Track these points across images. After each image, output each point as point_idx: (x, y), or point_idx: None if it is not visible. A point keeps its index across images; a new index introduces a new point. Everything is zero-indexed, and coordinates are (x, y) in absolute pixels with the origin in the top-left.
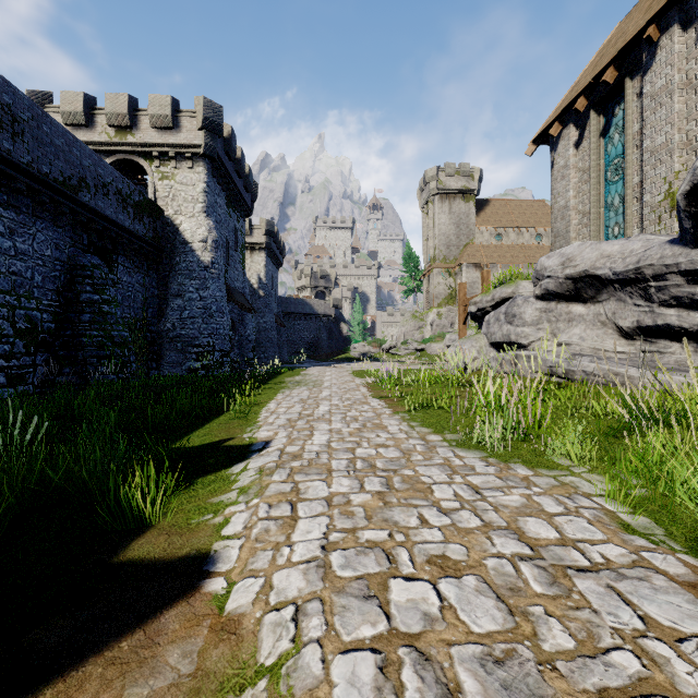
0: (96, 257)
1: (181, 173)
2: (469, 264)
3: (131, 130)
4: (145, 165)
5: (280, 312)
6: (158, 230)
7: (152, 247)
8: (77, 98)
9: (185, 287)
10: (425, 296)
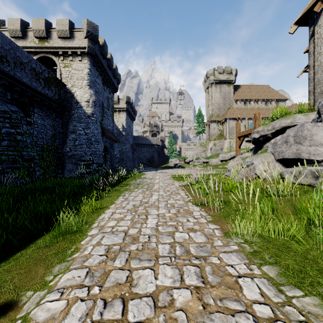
0: (14, 106)
1: (75, 64)
2: (230, 118)
3: (47, 39)
4: (55, 59)
5: (134, 143)
6: (62, 95)
7: (57, 104)
8: (17, 22)
9: (77, 127)
10: (207, 135)
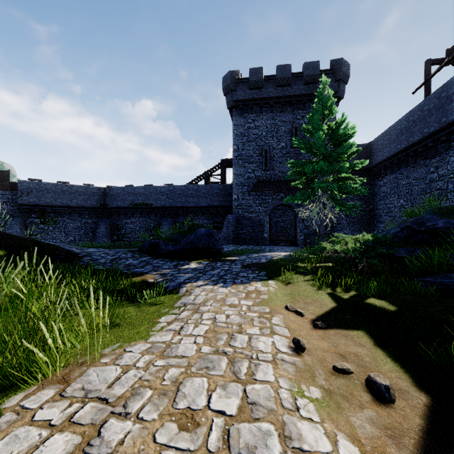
0: None
1: None
2: None
3: None
4: None
5: None
6: None
7: None
8: None
9: None
10: None
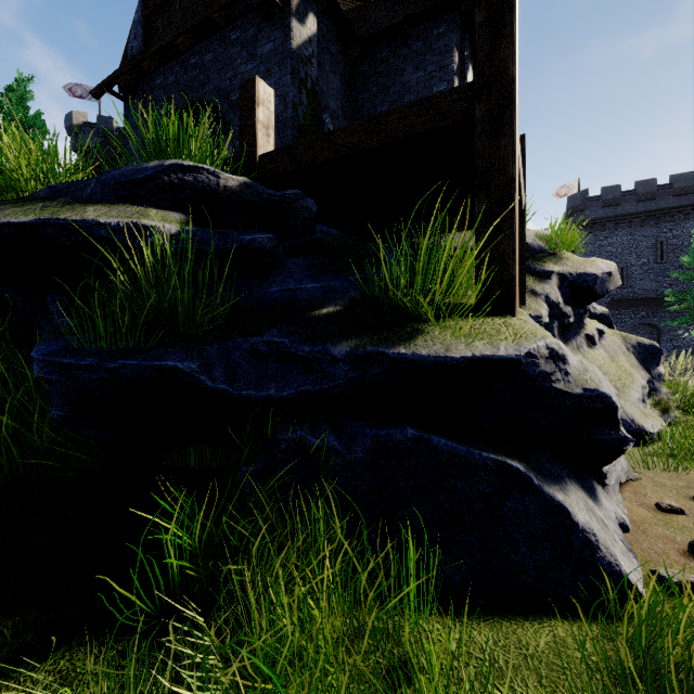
0: None
1: None
2: None
3: None
4: None
5: None
6: None
7: None
8: None
9: None
10: None
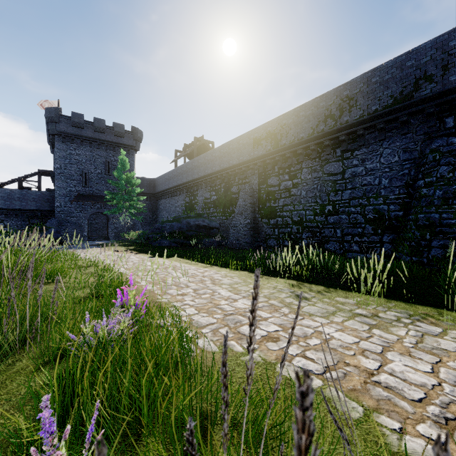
0: (440, 140)
1: None
2: None
3: None
4: None
5: None
6: None
7: None
8: None
9: None
10: None
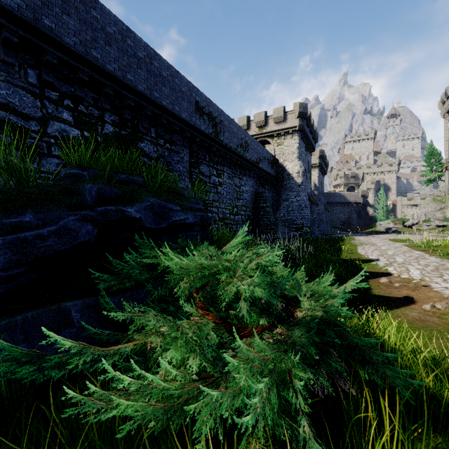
0: (263, 188)
1: (286, 141)
2: None
3: (265, 126)
4: (270, 141)
5: (325, 202)
6: (277, 170)
7: (275, 179)
8: (244, 119)
9: (289, 196)
10: (447, 184)
